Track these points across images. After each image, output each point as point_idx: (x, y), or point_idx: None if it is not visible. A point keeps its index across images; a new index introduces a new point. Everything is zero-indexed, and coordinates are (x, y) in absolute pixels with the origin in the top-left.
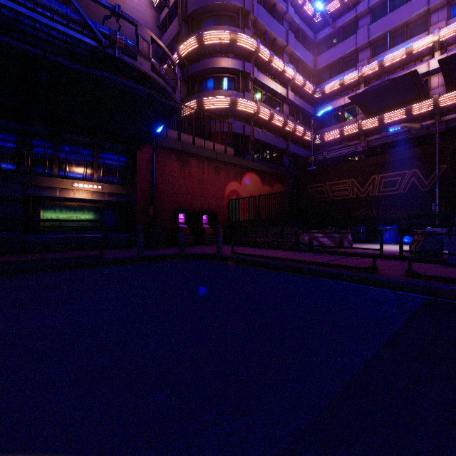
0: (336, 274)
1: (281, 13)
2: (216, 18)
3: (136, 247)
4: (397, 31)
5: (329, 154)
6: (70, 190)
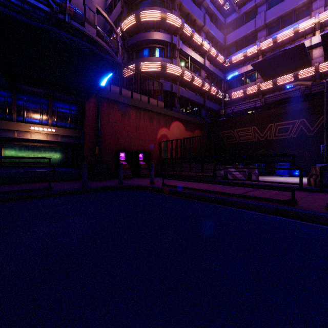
0: (258, 206)
1: (199, 0)
2: (150, 2)
3: None
4: (286, 16)
5: (235, 108)
6: (27, 132)
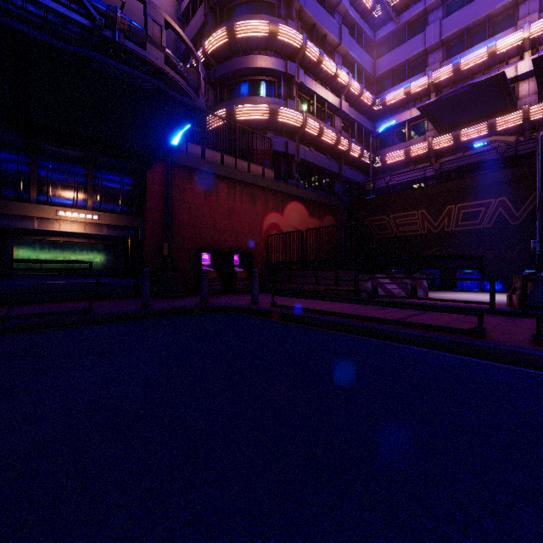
0: (425, 339)
1: (332, 3)
2: (251, 6)
3: None
4: (476, 27)
5: (392, 180)
6: (53, 221)
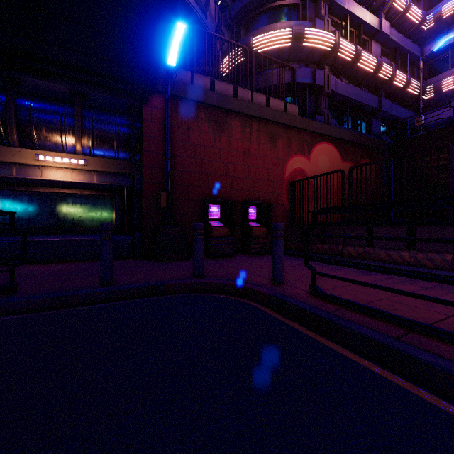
0: None
1: None
2: None
3: (142, 257)
4: None
5: (450, 111)
6: (34, 167)
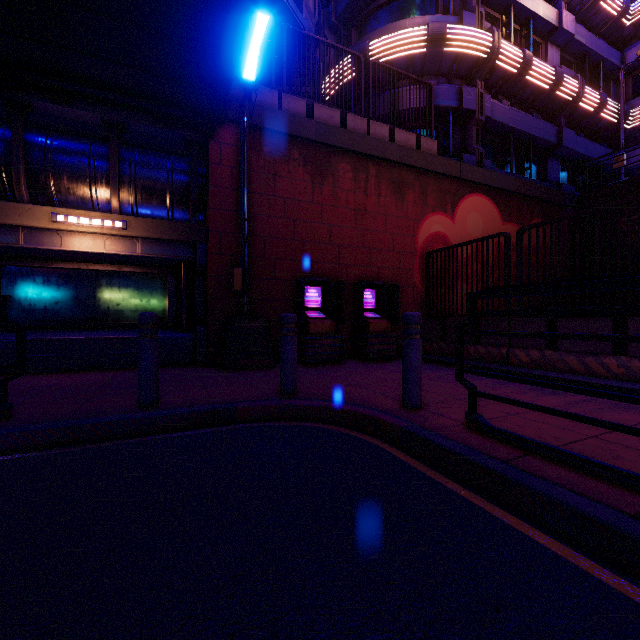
0: None
1: None
2: None
3: (207, 364)
4: None
5: None
6: (51, 232)
